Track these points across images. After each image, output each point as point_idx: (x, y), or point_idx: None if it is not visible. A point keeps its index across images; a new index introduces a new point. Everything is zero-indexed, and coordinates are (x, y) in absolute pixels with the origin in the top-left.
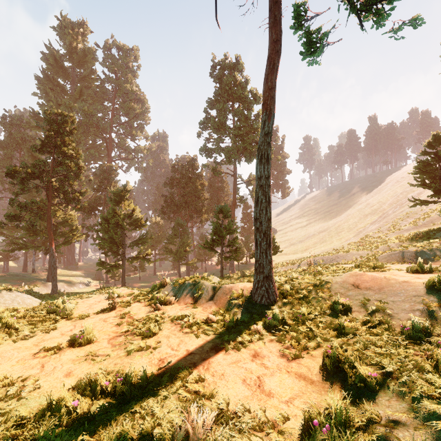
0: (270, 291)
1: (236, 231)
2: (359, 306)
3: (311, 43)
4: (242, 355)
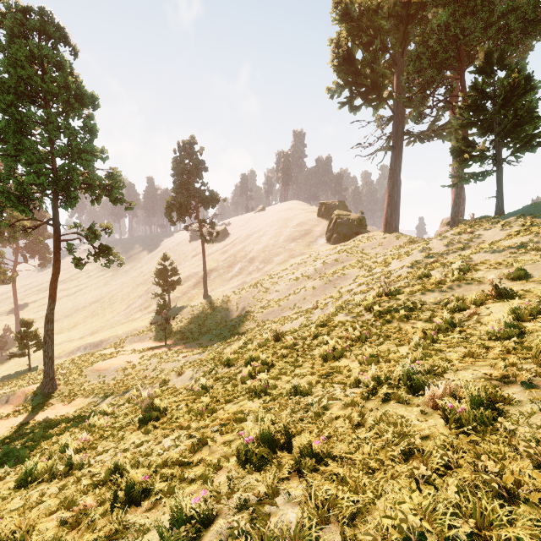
0: (54, 385)
1: None
2: (97, 378)
3: (77, 260)
4: (47, 411)
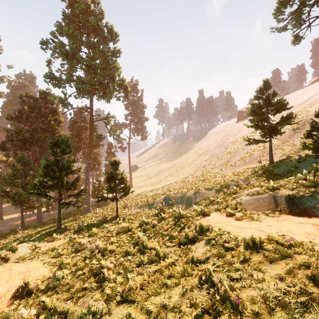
0: None
1: (80, 170)
2: None
3: None
4: None
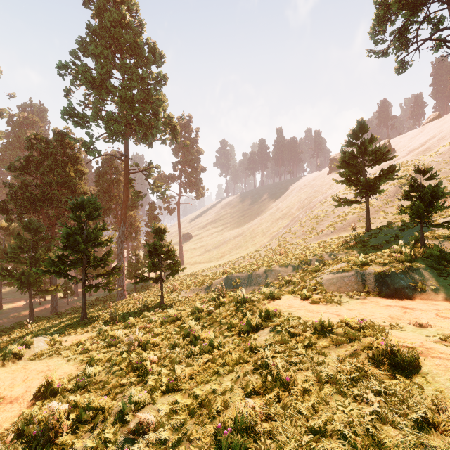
0: None
1: (112, 241)
2: None
3: None
4: None
